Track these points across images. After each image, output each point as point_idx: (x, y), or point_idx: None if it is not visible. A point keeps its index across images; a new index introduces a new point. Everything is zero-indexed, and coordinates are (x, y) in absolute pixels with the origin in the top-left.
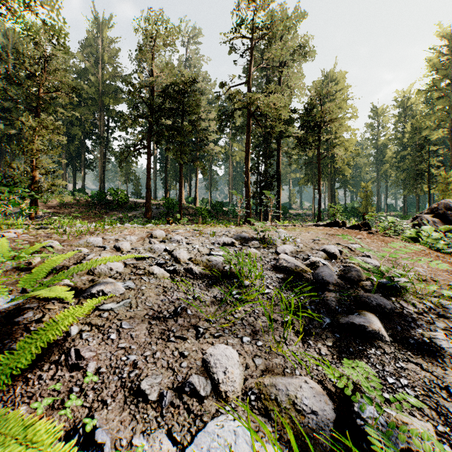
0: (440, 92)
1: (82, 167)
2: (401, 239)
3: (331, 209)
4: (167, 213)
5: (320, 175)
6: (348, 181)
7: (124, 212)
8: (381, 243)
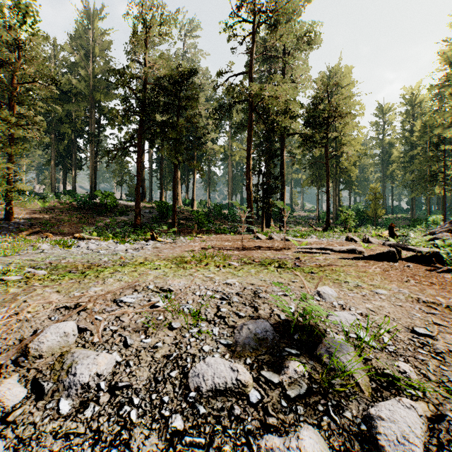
0: None
1: (72, 167)
2: None
3: (342, 214)
4: (160, 218)
5: (328, 176)
6: (353, 182)
7: (112, 217)
8: None
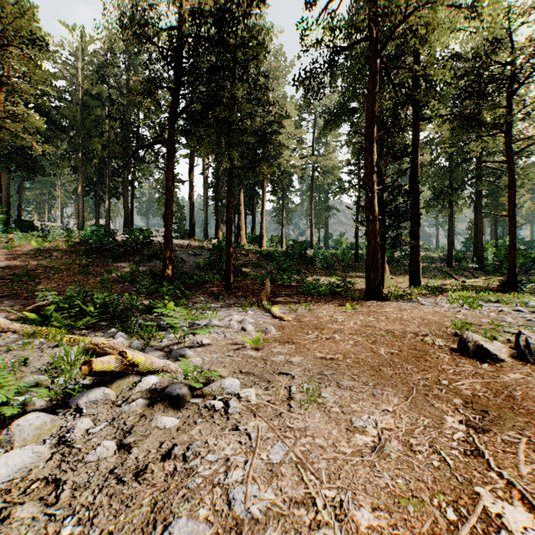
0: None
1: (106, 195)
2: None
3: None
4: (210, 264)
5: (513, 186)
6: (501, 206)
7: (132, 264)
8: None
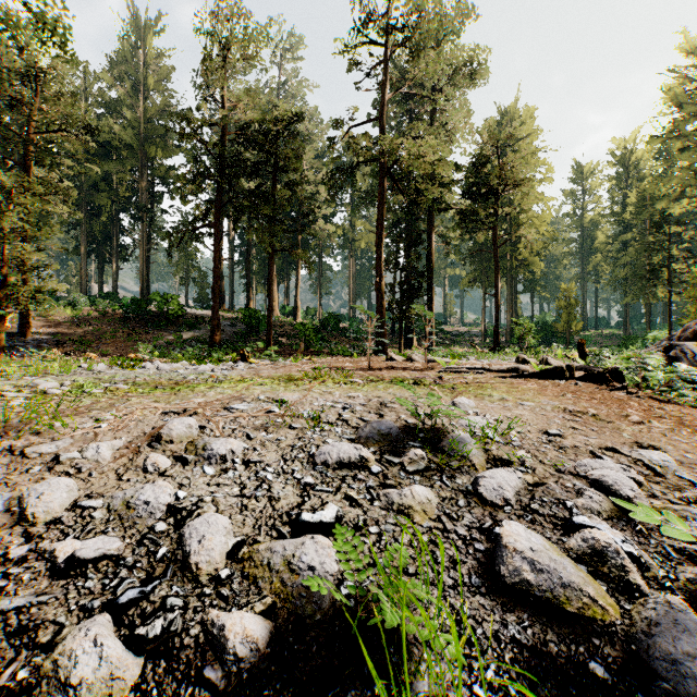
0: (685, 140)
1: (113, 257)
2: (690, 406)
3: (517, 328)
4: (248, 334)
5: (498, 272)
6: (537, 281)
7: (177, 332)
8: (688, 433)
